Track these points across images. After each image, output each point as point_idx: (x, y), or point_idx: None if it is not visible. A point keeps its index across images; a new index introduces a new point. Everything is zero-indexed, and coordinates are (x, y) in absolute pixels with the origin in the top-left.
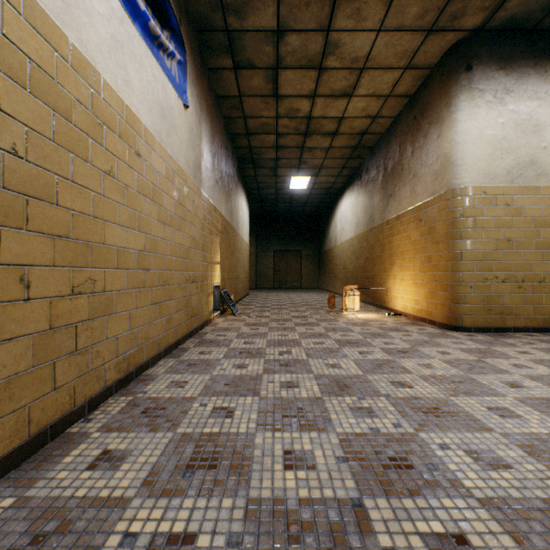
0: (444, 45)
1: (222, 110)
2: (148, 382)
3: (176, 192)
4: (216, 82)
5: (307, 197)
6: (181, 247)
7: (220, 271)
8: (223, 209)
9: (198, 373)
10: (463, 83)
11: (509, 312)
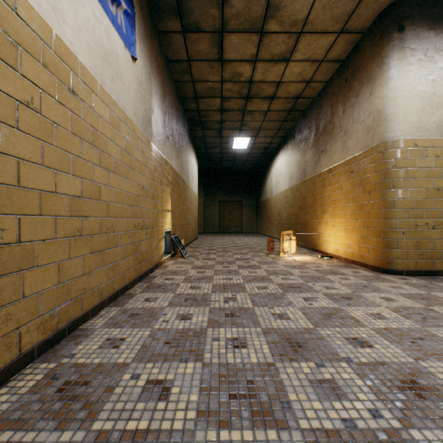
0: (377, 9)
1: (172, 74)
2: (80, 340)
3: (123, 140)
4: (167, 45)
5: (247, 155)
6: (129, 194)
7: (171, 218)
8: (173, 163)
9: (138, 326)
10: (396, 43)
11: (438, 256)
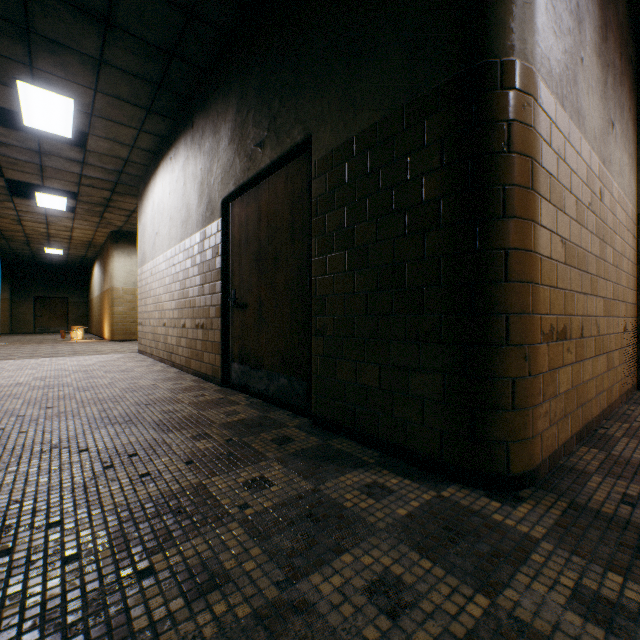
0: (109, 230)
1: None
2: None
3: None
4: None
5: (67, 258)
6: None
7: None
8: None
9: None
10: (116, 248)
11: (135, 334)
